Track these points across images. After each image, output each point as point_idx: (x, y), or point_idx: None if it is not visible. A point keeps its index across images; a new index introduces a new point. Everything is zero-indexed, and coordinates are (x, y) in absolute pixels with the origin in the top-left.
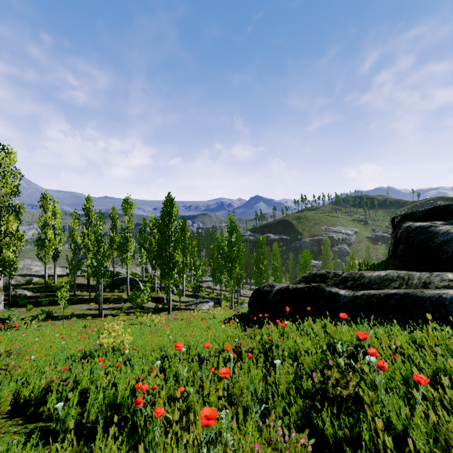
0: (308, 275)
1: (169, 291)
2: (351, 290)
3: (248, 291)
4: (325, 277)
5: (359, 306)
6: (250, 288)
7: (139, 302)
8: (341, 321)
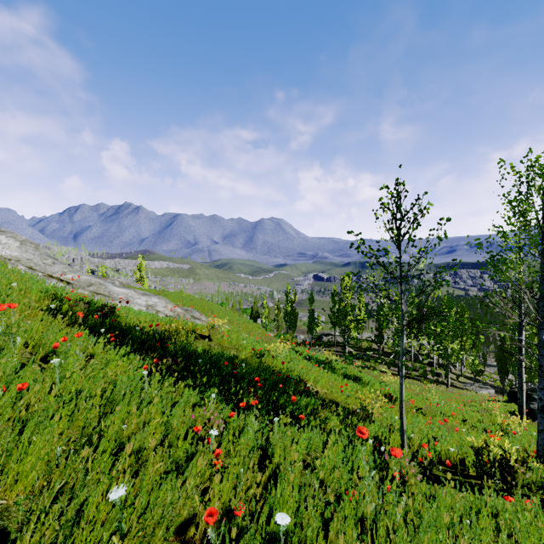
0: (532, 387)
1: (448, 372)
2: None
3: None
4: None
5: None
6: None
7: (422, 373)
8: None
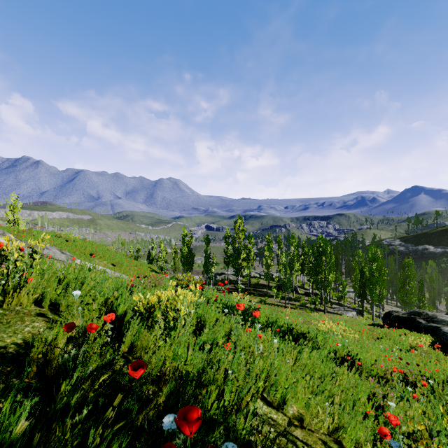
0: (412, 311)
1: (327, 301)
2: (427, 322)
3: (393, 307)
4: (421, 314)
5: (426, 328)
6: (397, 305)
7: (304, 303)
8: (417, 332)
